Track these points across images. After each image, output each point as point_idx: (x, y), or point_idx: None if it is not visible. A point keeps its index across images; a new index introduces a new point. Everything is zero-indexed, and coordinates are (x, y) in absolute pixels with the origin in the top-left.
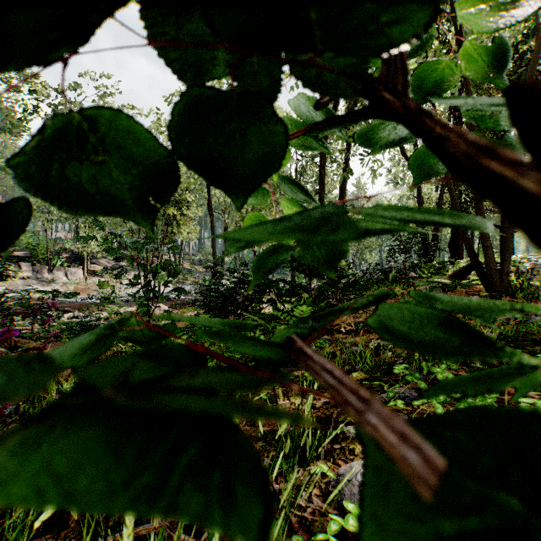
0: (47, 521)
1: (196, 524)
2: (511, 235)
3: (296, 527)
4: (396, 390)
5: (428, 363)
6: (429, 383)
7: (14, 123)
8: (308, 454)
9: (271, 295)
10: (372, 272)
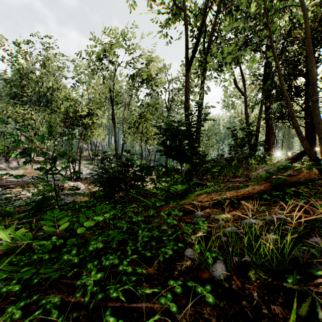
0: None
1: None
2: None
3: None
4: None
5: None
6: None
7: None
8: None
9: (153, 176)
10: (220, 160)
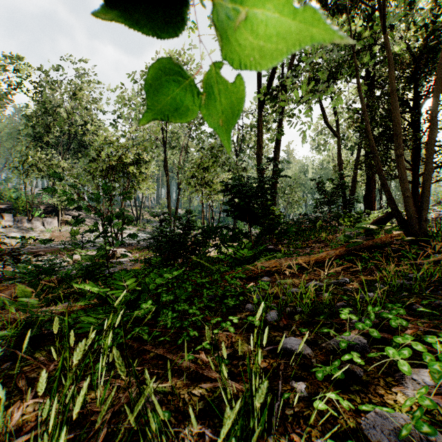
0: None
1: None
2: (429, 186)
3: None
4: (344, 337)
5: (375, 308)
6: (377, 328)
7: None
8: (256, 424)
9: (217, 241)
10: (301, 221)
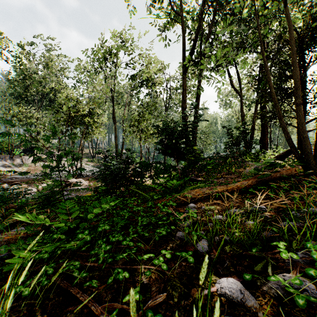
0: None
1: None
2: None
3: None
4: (286, 279)
5: None
6: None
7: None
8: None
9: (151, 173)
10: (215, 158)
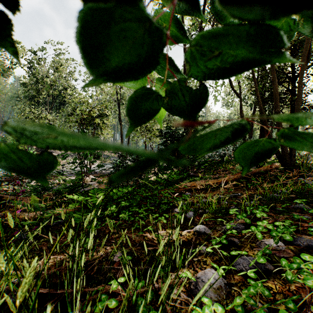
0: (8, 310)
1: (104, 311)
2: None
3: (169, 312)
4: (231, 224)
5: (251, 208)
6: (251, 220)
7: (5, 70)
8: (177, 264)
9: (155, 170)
10: (214, 156)
